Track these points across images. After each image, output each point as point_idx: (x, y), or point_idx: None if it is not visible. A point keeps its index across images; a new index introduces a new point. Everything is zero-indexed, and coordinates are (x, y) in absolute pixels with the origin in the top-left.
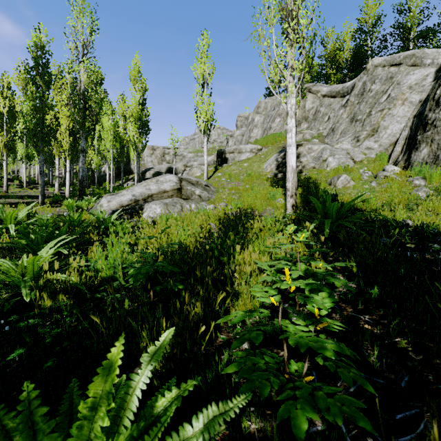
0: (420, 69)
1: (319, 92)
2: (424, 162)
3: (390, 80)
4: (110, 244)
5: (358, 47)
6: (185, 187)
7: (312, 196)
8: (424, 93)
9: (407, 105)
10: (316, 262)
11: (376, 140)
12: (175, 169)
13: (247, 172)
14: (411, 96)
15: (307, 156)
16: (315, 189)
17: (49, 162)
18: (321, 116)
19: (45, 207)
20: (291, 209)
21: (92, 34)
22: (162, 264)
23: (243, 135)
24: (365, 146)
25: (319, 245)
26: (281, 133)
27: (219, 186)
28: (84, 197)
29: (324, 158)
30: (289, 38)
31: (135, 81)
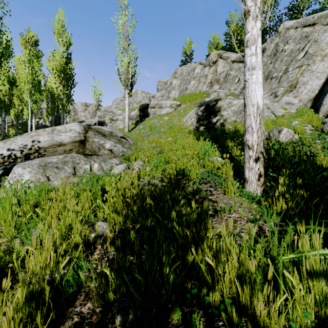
0: None
1: (229, 58)
2: None
3: (305, 38)
4: None
5: None
6: (90, 138)
7: None
8: None
9: (327, 60)
10: None
11: (295, 95)
12: (102, 122)
13: (168, 124)
14: None
15: (228, 109)
16: (267, 145)
17: None
18: (231, 78)
19: None
20: (256, 182)
21: None
22: None
23: (163, 96)
24: (285, 101)
25: None
26: (196, 93)
27: (138, 138)
28: None
29: None
30: None
31: (59, 34)
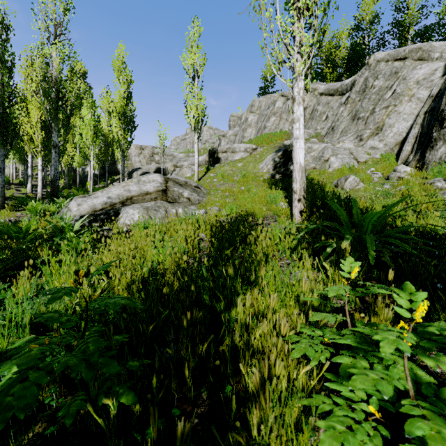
0: (428, 63)
1: (316, 90)
2: (442, 162)
3: (395, 75)
4: (44, 273)
5: (355, 44)
6: (171, 188)
7: (319, 200)
8: (435, 87)
9: (414, 101)
10: (438, 362)
11: (381, 139)
12: (164, 169)
13: (242, 173)
14: (418, 92)
15: (307, 155)
16: (323, 192)
17: (24, 160)
18: (318, 115)
19: (6, 210)
20: (298, 215)
21: (66, 13)
22: (76, 364)
23: (236, 135)
24: (369, 145)
25: (362, 276)
26: (276, 132)
27: (211, 187)
28: (55, 199)
29: (326, 158)
30: (296, 8)
31: (119, 72)
